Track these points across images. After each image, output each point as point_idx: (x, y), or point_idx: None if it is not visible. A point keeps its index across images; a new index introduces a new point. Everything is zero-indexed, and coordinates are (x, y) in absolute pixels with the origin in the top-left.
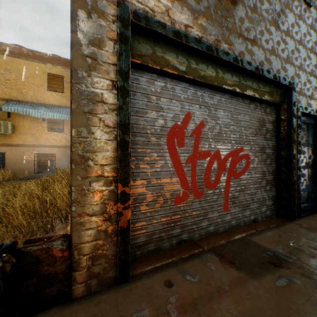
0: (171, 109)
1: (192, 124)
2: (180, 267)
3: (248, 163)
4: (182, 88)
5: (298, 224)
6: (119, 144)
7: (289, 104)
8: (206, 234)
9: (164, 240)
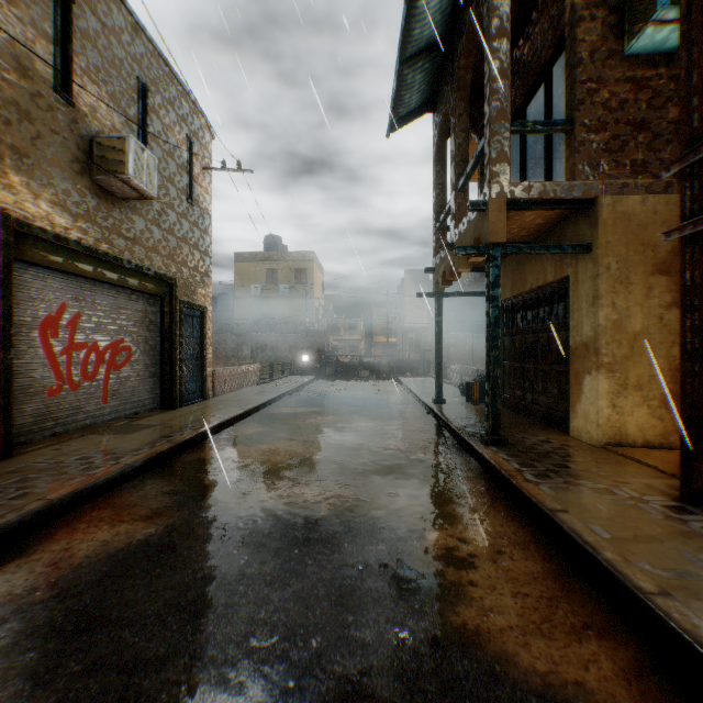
0: (46, 299)
1: (69, 314)
2: (64, 444)
3: (131, 355)
4: (58, 278)
5: (179, 410)
6: (6, 337)
7: (172, 299)
8: (84, 427)
9: (37, 434)
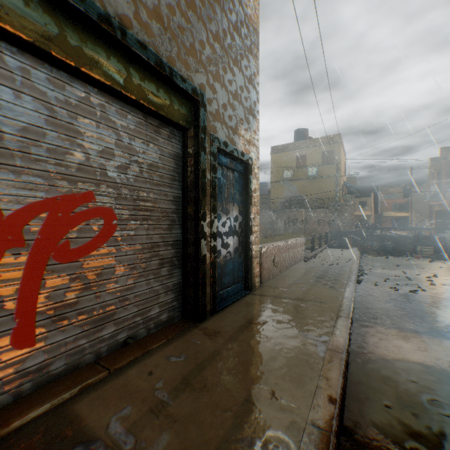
0: None
1: None
2: None
3: (112, 226)
4: None
5: (206, 327)
6: None
7: (197, 129)
8: None
9: None
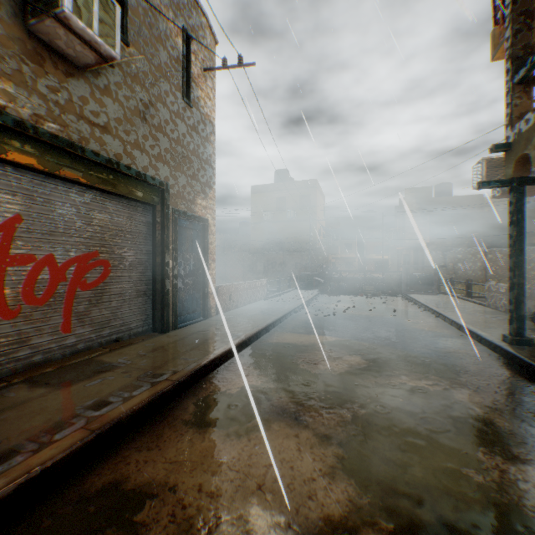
0: None
1: None
2: None
3: (109, 271)
4: None
5: (169, 335)
6: None
7: (163, 207)
8: (27, 366)
9: None
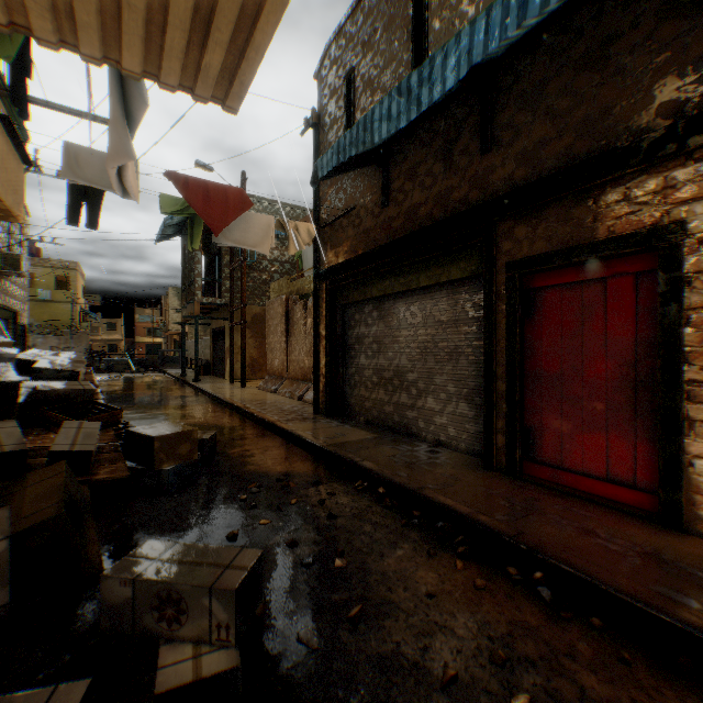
0: None
1: None
2: None
3: None
4: None
5: None
6: None
7: (18, 321)
8: None
9: None
